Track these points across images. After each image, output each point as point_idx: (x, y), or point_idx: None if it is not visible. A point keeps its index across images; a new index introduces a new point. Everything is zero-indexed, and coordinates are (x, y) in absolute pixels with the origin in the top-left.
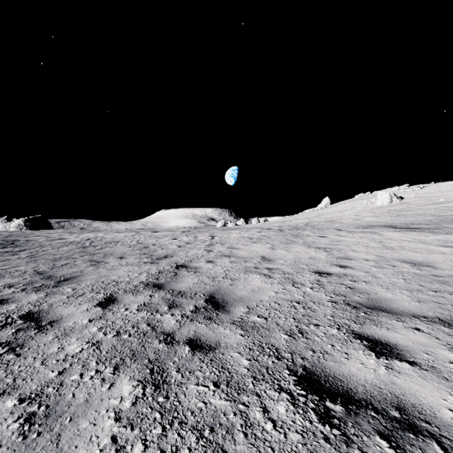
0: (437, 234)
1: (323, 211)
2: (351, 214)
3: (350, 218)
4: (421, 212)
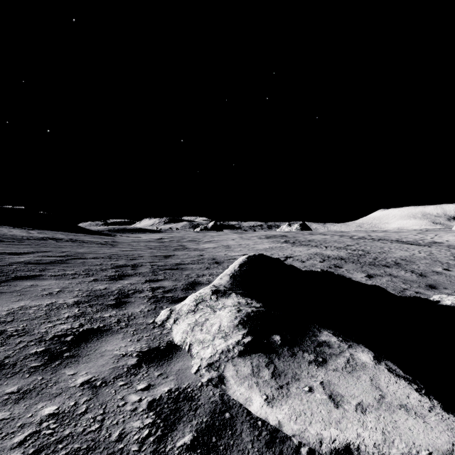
0: None
1: None
2: None
3: None
4: None
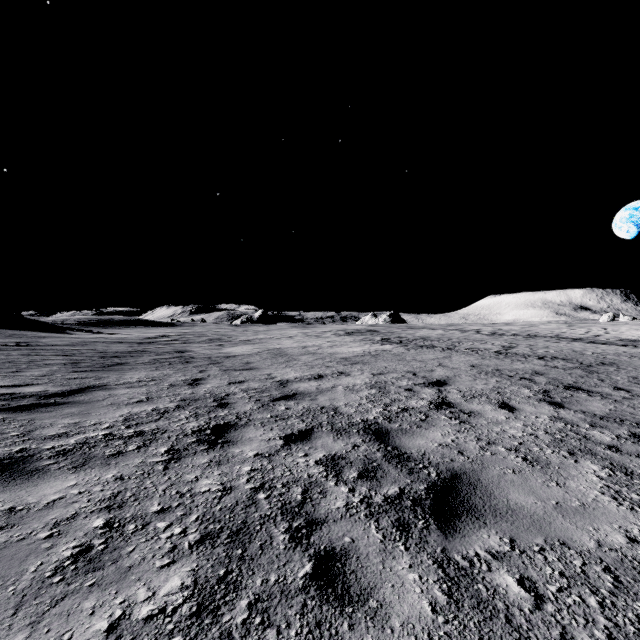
0: None
1: None
2: None
3: None
4: None
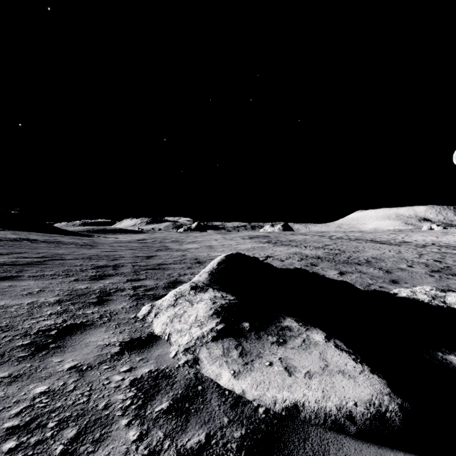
0: None
1: None
2: None
3: None
4: None
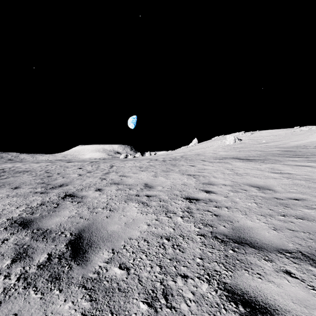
0: (266, 164)
1: (193, 147)
2: (211, 150)
3: (210, 152)
4: (253, 149)
